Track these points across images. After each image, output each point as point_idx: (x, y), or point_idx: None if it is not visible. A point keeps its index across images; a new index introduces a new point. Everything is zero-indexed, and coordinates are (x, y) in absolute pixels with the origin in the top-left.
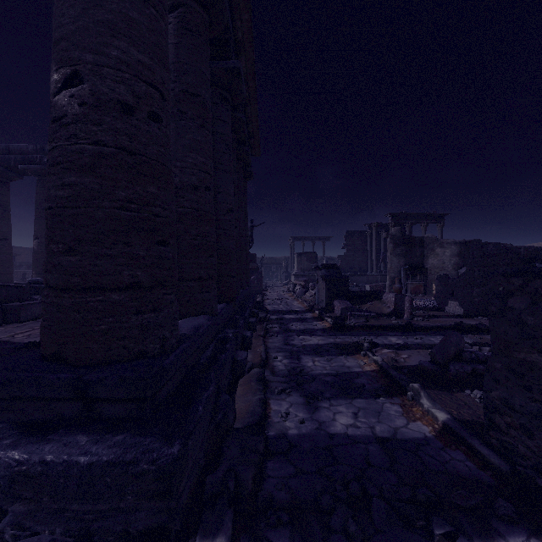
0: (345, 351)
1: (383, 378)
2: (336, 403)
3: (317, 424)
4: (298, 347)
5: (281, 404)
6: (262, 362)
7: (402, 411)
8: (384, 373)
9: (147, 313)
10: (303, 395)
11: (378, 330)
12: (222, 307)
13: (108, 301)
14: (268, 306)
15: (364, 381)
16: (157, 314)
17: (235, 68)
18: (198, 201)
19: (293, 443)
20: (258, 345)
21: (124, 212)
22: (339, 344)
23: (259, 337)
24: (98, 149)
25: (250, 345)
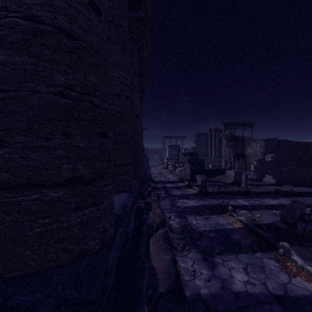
0: (215, 212)
1: (251, 235)
2: (226, 258)
3: (220, 282)
4: (182, 208)
5: (186, 261)
6: (162, 222)
7: (279, 265)
8: (250, 230)
9: (88, 208)
10: (199, 251)
11: (229, 195)
12: (134, 184)
13: (44, 199)
14: (154, 178)
15: (238, 237)
16: (98, 207)
17: (141, 17)
18: (120, 106)
19: (209, 305)
20: (156, 208)
21: (62, 98)
22: (209, 206)
23: (155, 201)
24: (32, 24)
25: (151, 208)
